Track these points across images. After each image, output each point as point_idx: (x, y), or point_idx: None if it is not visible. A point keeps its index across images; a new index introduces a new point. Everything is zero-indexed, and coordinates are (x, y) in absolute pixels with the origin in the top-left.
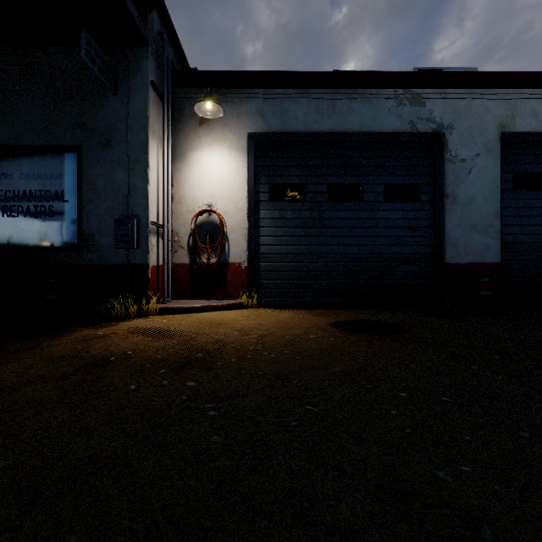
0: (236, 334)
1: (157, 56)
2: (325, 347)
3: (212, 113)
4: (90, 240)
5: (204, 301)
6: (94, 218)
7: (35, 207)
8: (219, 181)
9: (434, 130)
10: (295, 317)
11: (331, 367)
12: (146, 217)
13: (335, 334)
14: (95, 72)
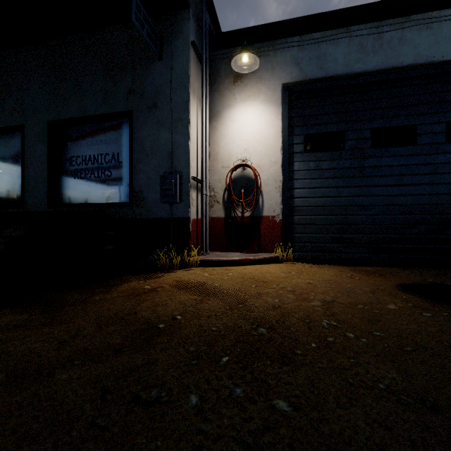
0: (292, 297)
1: (196, 19)
2: (433, 330)
3: (247, 67)
4: (139, 196)
5: (239, 253)
6: (143, 175)
7: (98, 169)
8: (253, 136)
9: None
10: (342, 275)
11: None
12: (187, 172)
13: (421, 304)
14: (143, 36)
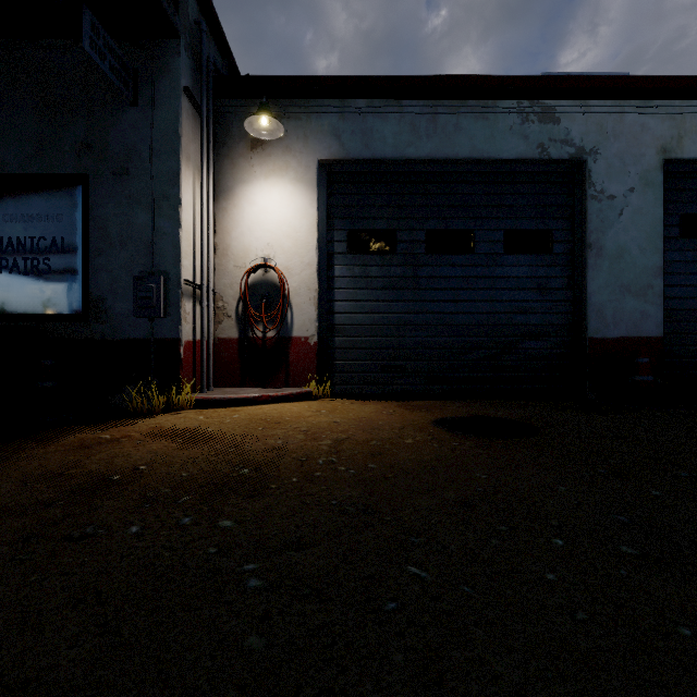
0: (300, 437)
1: (193, 53)
2: (428, 458)
3: (268, 133)
4: (100, 306)
5: (258, 389)
6: (105, 275)
7: (25, 261)
8: (279, 226)
9: (573, 156)
10: (383, 411)
11: (440, 491)
12: (177, 273)
13: (441, 437)
14: (104, 71)
